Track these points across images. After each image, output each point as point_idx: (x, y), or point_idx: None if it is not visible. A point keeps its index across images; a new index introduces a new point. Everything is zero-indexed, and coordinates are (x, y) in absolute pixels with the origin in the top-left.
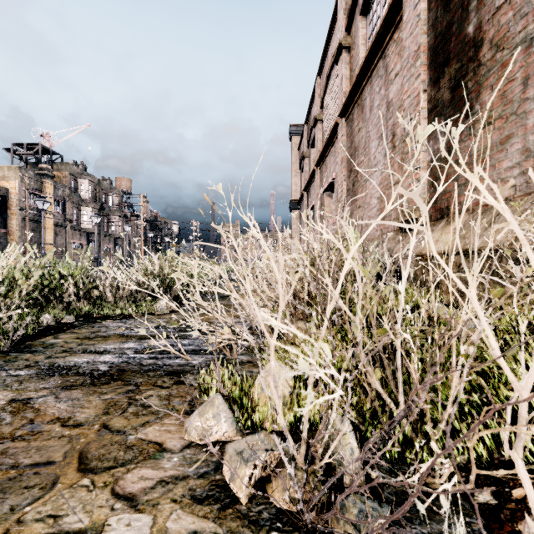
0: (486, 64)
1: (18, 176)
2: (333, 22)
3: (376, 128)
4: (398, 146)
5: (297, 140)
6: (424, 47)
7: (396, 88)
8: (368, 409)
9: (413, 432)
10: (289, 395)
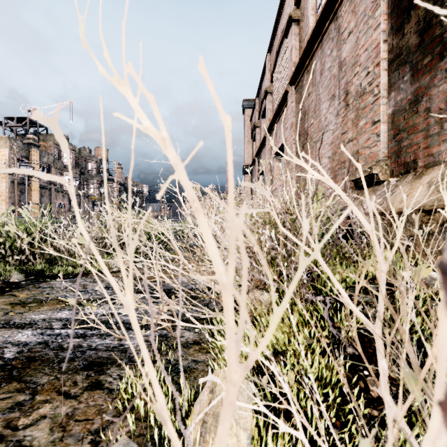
0: None
1: (8, 145)
2: (282, 0)
3: (327, 90)
4: (352, 103)
5: (249, 113)
6: None
7: (350, 45)
8: None
9: None
10: None
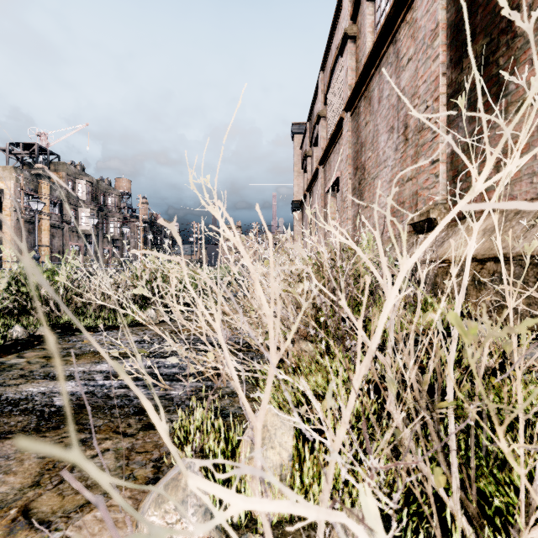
0: (523, 35)
1: (13, 176)
2: (337, 12)
3: (386, 121)
4: (411, 138)
5: (299, 139)
6: (443, 25)
7: (409, 74)
8: (404, 492)
9: (475, 535)
10: (288, 463)
